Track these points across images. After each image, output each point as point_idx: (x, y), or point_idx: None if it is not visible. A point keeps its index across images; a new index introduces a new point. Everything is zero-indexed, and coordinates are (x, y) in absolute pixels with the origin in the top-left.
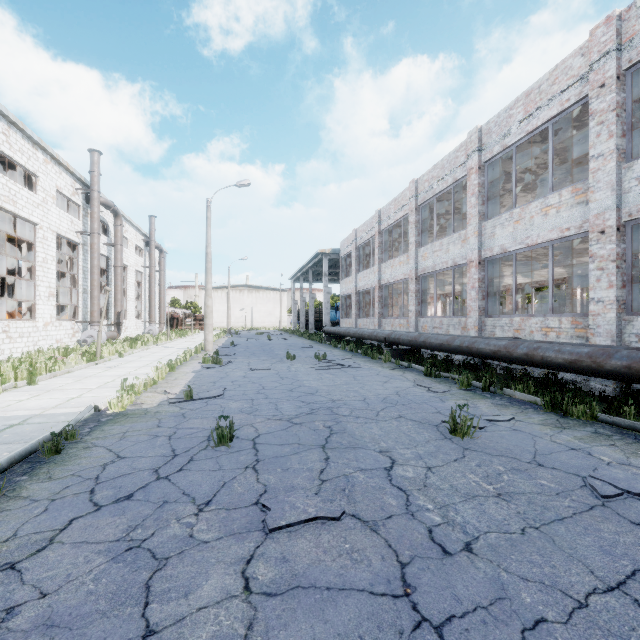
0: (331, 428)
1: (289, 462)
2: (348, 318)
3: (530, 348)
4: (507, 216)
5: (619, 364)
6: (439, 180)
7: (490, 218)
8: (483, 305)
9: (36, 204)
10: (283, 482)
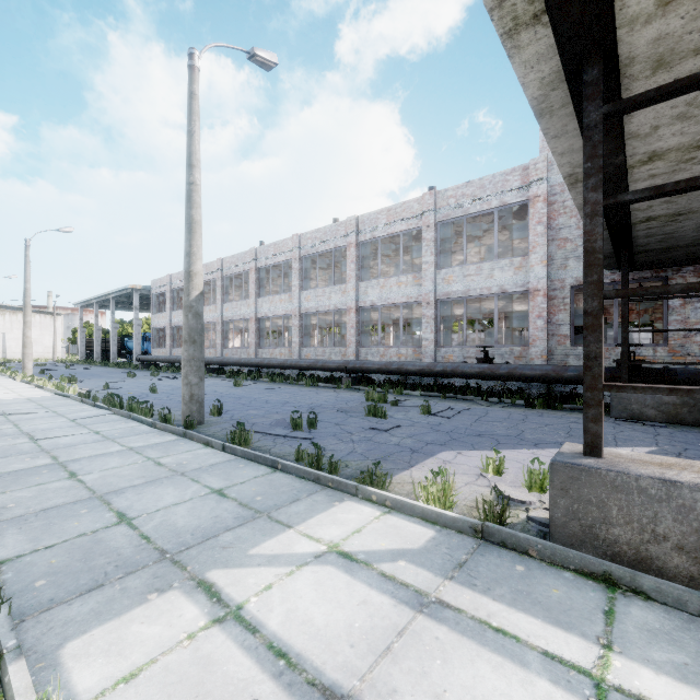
0: None
1: None
2: (161, 348)
3: (269, 361)
4: (268, 299)
5: (289, 364)
6: (236, 266)
7: (261, 297)
8: (258, 342)
9: None
10: None
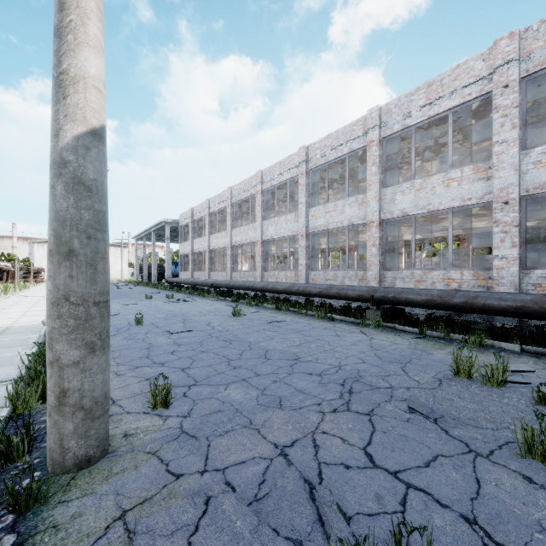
0: (185, 319)
1: (171, 326)
2: (186, 271)
3: (273, 285)
4: (273, 220)
5: (295, 289)
6: (243, 191)
7: (267, 219)
8: (264, 265)
9: None
10: (171, 329)
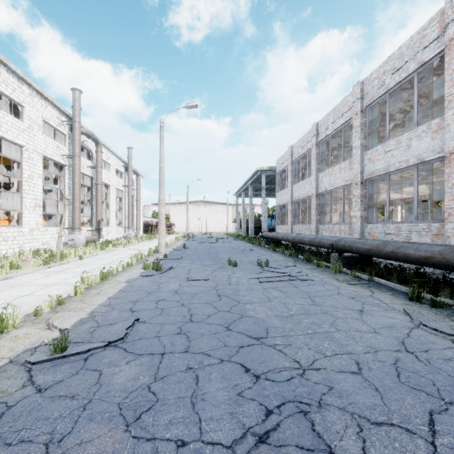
0: None
1: None
2: (283, 225)
3: None
4: None
5: None
6: (395, 72)
7: None
8: None
9: (21, 129)
10: None
